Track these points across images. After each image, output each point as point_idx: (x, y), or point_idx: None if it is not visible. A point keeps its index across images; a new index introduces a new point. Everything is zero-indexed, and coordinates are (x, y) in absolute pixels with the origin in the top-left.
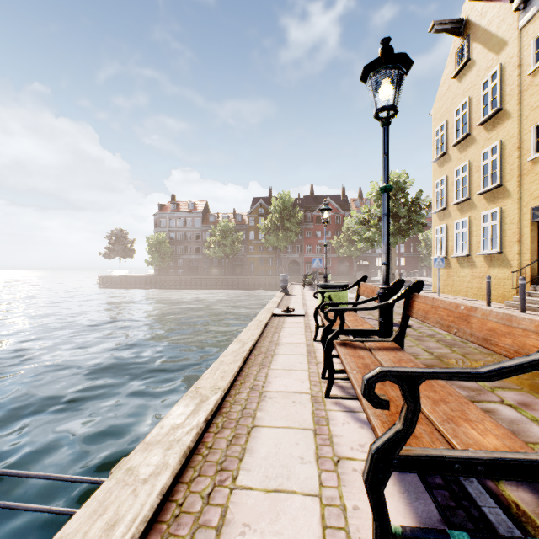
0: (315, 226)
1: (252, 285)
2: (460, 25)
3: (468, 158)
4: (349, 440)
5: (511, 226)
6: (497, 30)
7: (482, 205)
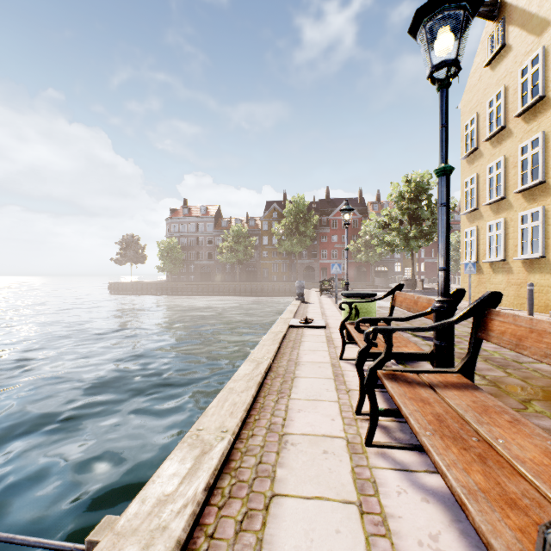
0: (331, 231)
1: (265, 291)
2: (493, 8)
3: (503, 153)
4: (414, 527)
5: None
6: (538, 10)
7: (521, 205)
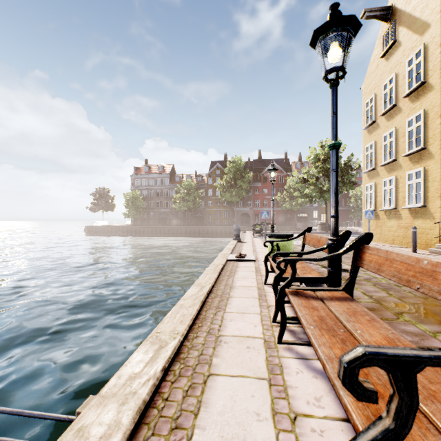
0: (262, 185)
1: (210, 233)
2: (387, 12)
3: (395, 126)
4: (305, 393)
5: (434, 184)
6: (421, 15)
7: (408, 166)
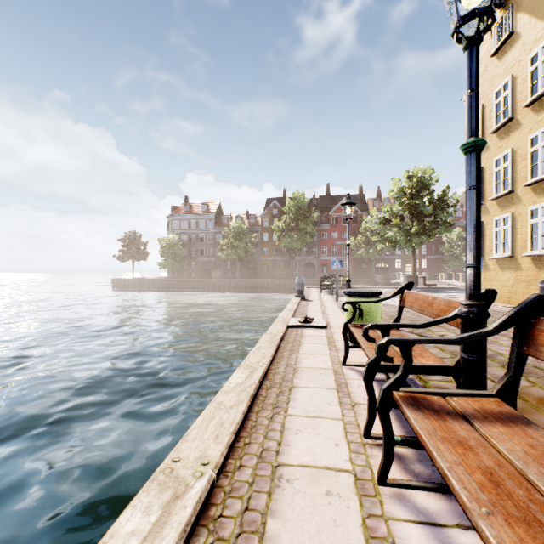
0: (331, 227)
1: (265, 288)
2: None
3: (511, 146)
4: None
5: None
6: None
7: (530, 199)
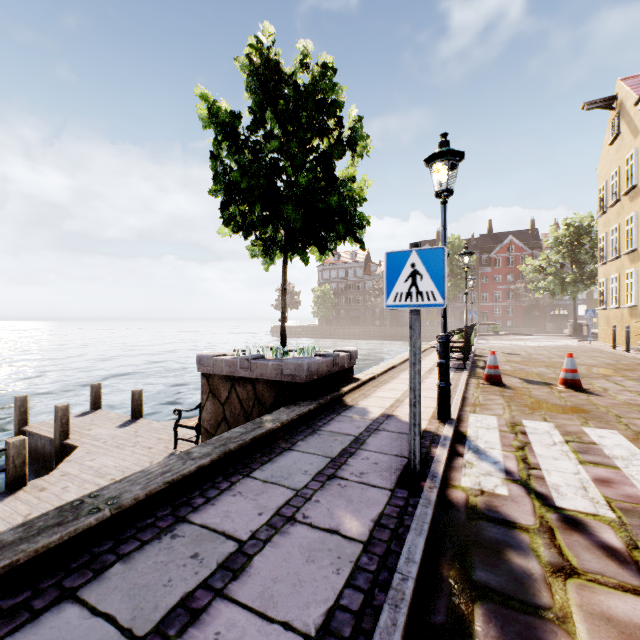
0: (493, 270)
1: None
2: (612, 101)
3: (619, 221)
4: None
5: None
6: (634, 118)
7: (627, 265)
